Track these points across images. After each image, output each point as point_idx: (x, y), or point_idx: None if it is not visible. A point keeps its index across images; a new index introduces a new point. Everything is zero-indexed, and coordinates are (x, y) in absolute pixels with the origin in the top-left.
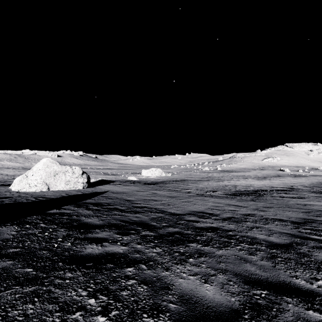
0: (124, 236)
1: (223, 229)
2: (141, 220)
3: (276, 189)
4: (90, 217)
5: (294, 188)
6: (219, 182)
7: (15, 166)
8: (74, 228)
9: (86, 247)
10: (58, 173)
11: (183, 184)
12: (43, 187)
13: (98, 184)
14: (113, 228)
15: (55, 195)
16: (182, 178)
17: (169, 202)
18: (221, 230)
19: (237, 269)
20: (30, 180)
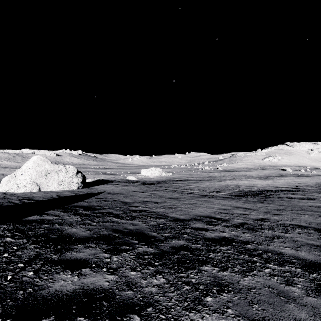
0: (113, 255)
1: (238, 240)
2: (138, 228)
3: (282, 189)
4: (76, 225)
5: (300, 188)
6: (221, 182)
7: (13, 165)
8: (49, 244)
9: (55, 278)
10: (50, 172)
11: (184, 184)
12: (32, 187)
13: (95, 184)
14: (101, 241)
15: (44, 197)
16: (182, 177)
17: (170, 204)
18: (237, 241)
19: (282, 319)
20: (18, 180)
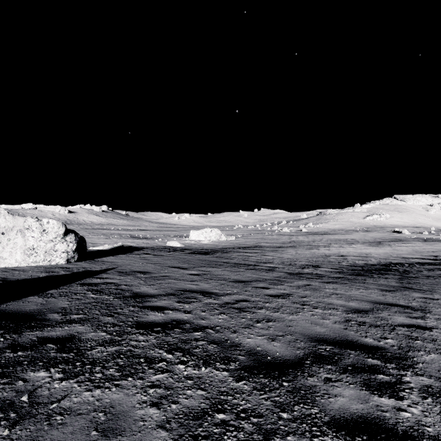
0: None
1: None
2: None
3: (417, 261)
4: None
5: None
6: (312, 250)
7: None
8: None
9: None
10: (6, 231)
11: (256, 253)
12: None
13: (108, 254)
14: None
15: None
16: (252, 243)
17: (240, 297)
18: None
19: None
20: None
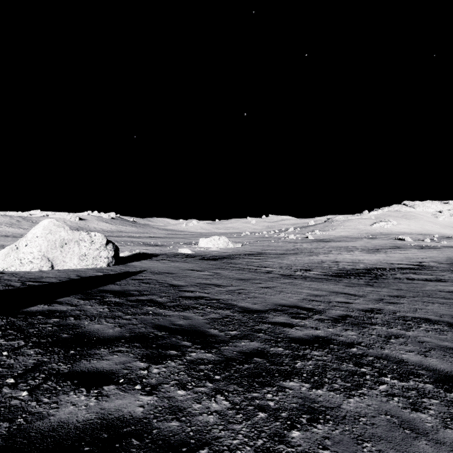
0: (153, 364)
1: (338, 342)
2: (192, 323)
3: (399, 267)
4: (101, 319)
5: (425, 265)
6: (312, 257)
7: (17, 233)
8: (58, 347)
9: (61, 401)
10: (68, 242)
11: (259, 259)
12: (42, 264)
13: (133, 260)
14: (136, 344)
15: (58, 278)
16: (257, 250)
17: (240, 288)
18: (336, 343)
19: None
20: (22, 253)
